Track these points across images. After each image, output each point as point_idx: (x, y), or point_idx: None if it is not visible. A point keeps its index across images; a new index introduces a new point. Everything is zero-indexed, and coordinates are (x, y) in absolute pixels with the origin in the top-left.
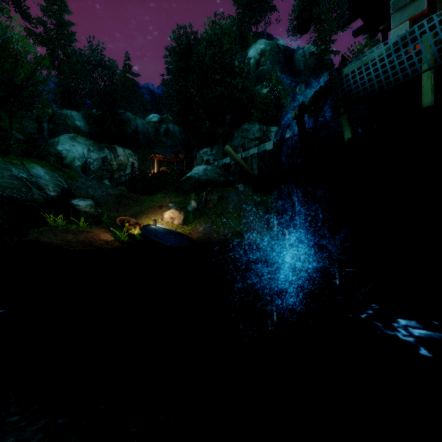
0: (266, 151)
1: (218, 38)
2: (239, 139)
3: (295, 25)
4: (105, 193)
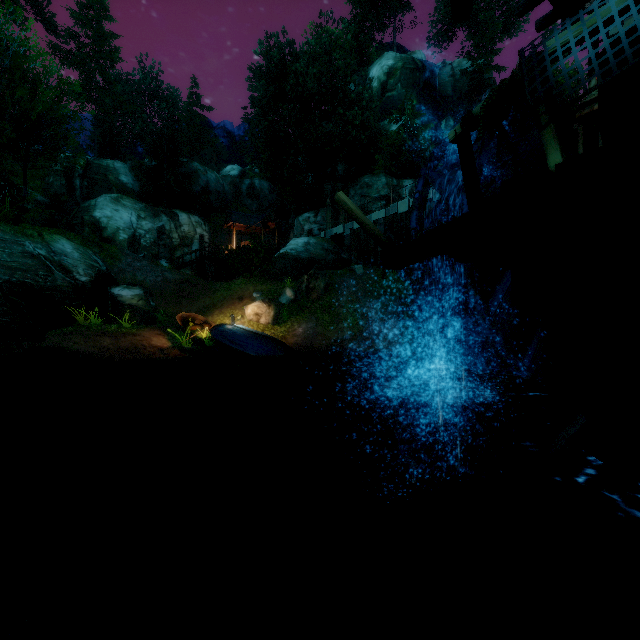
0: (398, 215)
1: (326, 50)
2: (356, 199)
3: (440, 29)
4: (160, 278)
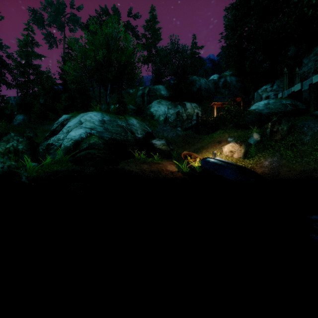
0: None
1: None
2: (310, 65)
3: None
4: (175, 134)
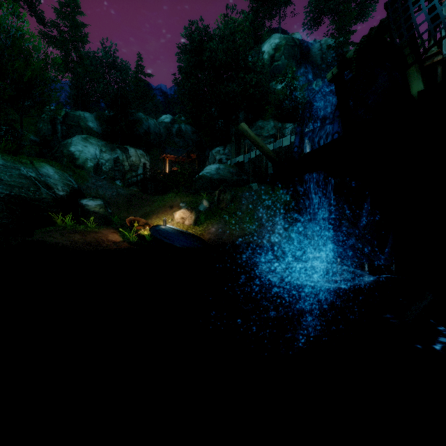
0: (282, 148)
1: (231, 33)
2: None
3: (312, 17)
4: (115, 193)
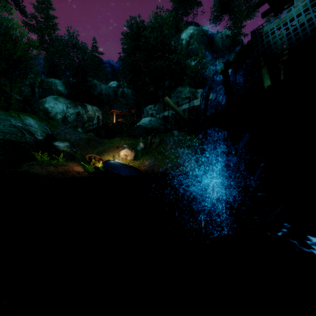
0: (195, 106)
1: (159, 25)
2: (174, 98)
3: (216, 15)
4: (78, 137)
